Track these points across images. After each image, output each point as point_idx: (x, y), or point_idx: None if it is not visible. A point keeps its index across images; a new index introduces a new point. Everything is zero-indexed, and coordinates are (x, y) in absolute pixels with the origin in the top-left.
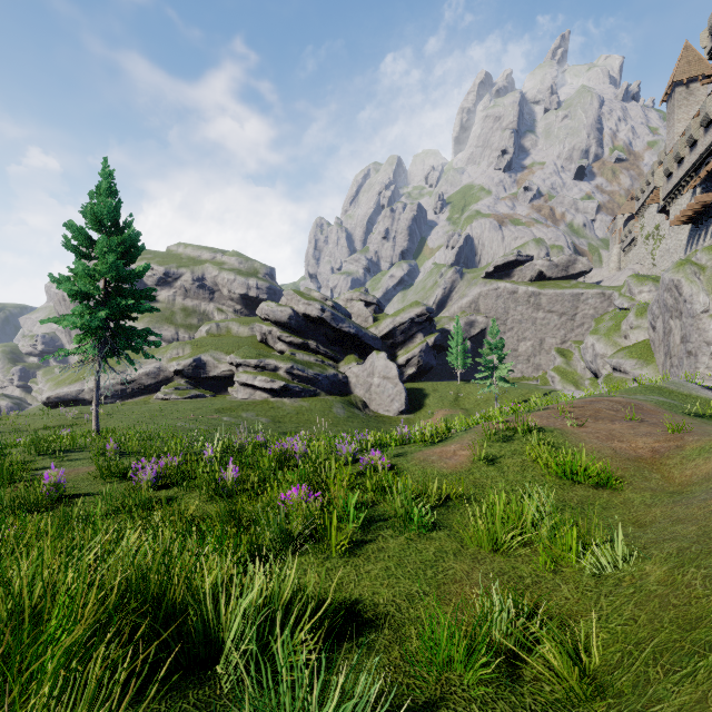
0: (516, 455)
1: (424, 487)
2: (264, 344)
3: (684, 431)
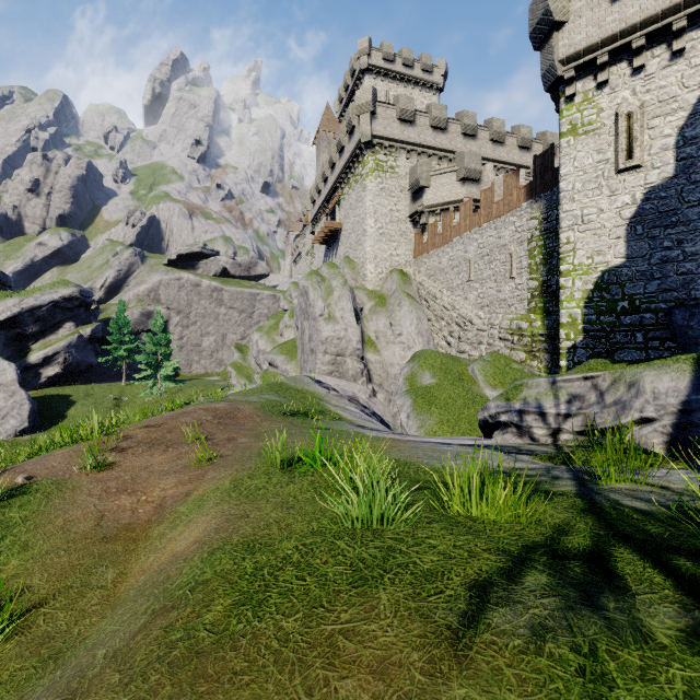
0: None
1: None
2: None
3: (222, 458)
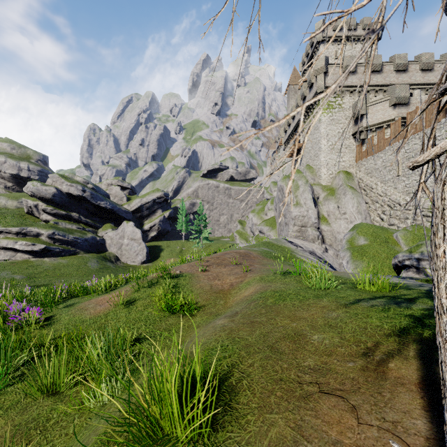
0: (149, 297)
1: (27, 343)
2: (31, 215)
3: (251, 270)
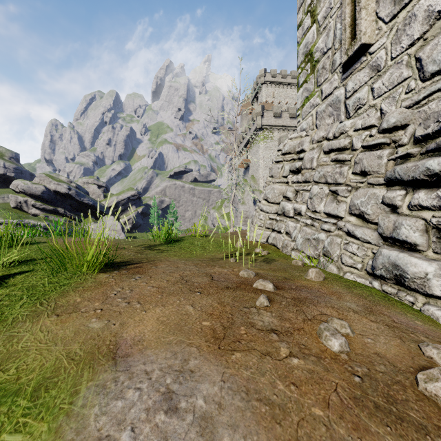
0: None
1: None
2: (17, 209)
3: None
